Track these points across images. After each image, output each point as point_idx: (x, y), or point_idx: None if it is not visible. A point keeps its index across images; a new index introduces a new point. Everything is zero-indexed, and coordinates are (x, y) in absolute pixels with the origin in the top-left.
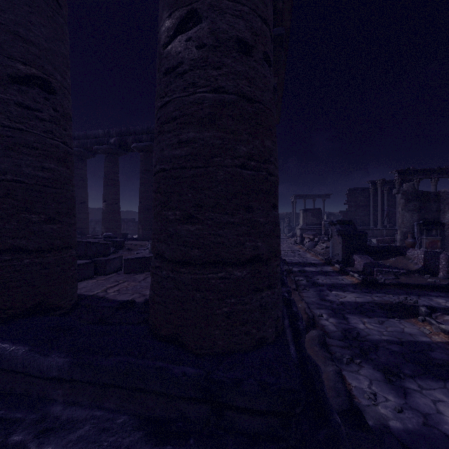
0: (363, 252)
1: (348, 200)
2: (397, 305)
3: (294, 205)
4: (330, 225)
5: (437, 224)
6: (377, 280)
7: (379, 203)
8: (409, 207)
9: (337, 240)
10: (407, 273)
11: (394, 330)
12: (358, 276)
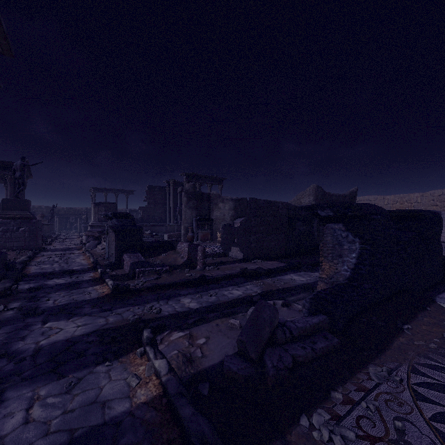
0: (136, 249)
1: (147, 197)
2: (132, 325)
3: (93, 199)
4: (107, 219)
5: (208, 220)
6: (136, 285)
7: (171, 201)
8: (190, 204)
9: (112, 238)
10: (171, 269)
11: (81, 403)
12: (113, 283)
